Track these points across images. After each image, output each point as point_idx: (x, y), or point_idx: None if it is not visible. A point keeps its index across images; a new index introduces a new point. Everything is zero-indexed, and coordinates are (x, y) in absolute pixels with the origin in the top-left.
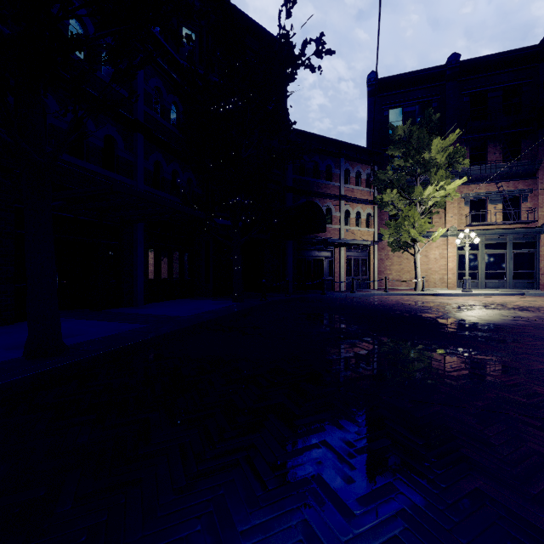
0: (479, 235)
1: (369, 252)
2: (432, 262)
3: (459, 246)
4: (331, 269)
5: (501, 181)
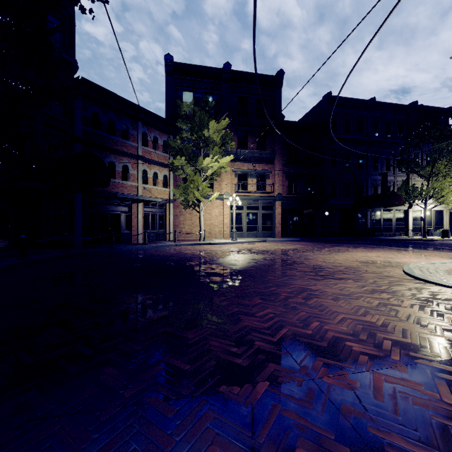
0: (243, 199)
1: (166, 209)
2: (214, 218)
3: (231, 207)
4: (129, 223)
5: (255, 162)
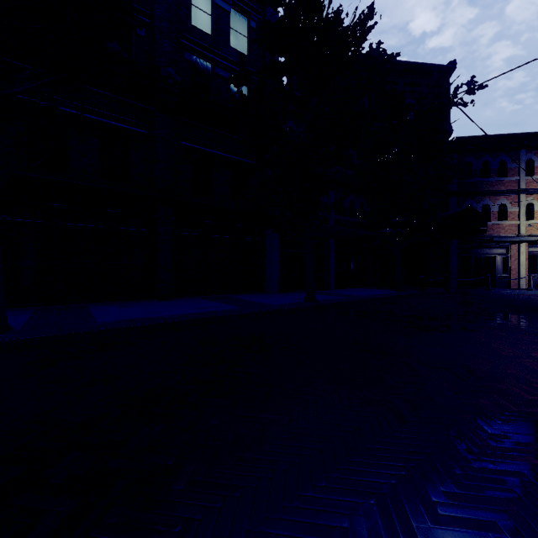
0: None
1: None
2: None
3: None
4: (507, 266)
5: None
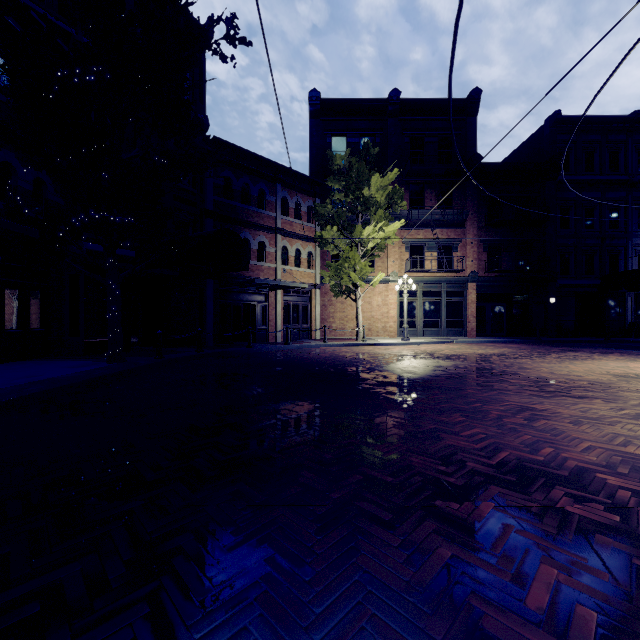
0: (418, 281)
1: (310, 297)
2: (375, 309)
3: (400, 293)
4: (266, 317)
5: (435, 228)
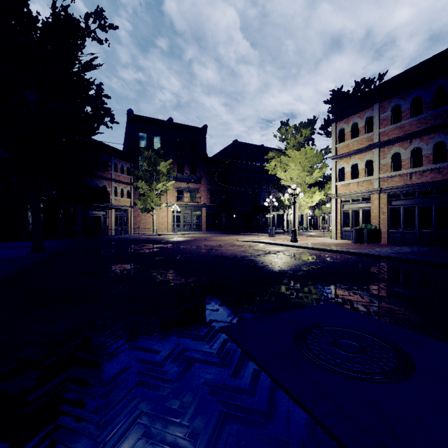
0: (181, 206)
1: (128, 213)
2: (161, 219)
3: (173, 211)
4: (106, 222)
5: (188, 183)
